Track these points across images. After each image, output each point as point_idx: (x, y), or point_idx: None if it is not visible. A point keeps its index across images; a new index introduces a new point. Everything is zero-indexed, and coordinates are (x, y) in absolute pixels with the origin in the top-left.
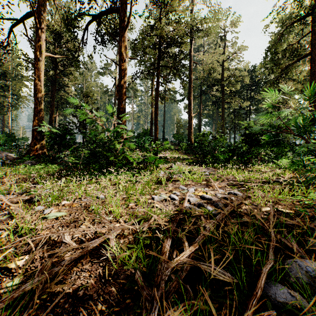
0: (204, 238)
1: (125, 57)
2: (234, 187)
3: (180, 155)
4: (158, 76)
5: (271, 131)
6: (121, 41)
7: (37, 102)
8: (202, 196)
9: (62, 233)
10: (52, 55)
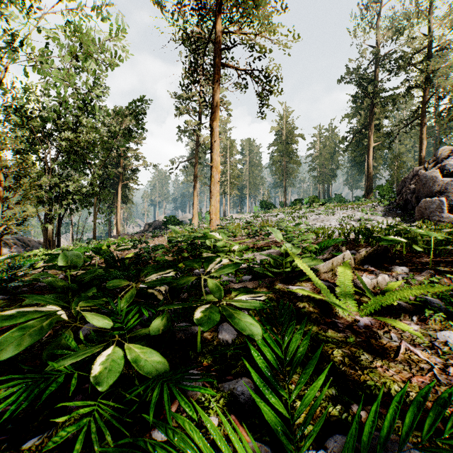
0: None
1: (423, 142)
2: None
3: None
4: None
5: None
6: (420, 134)
7: (368, 174)
8: None
9: None
10: (376, 144)
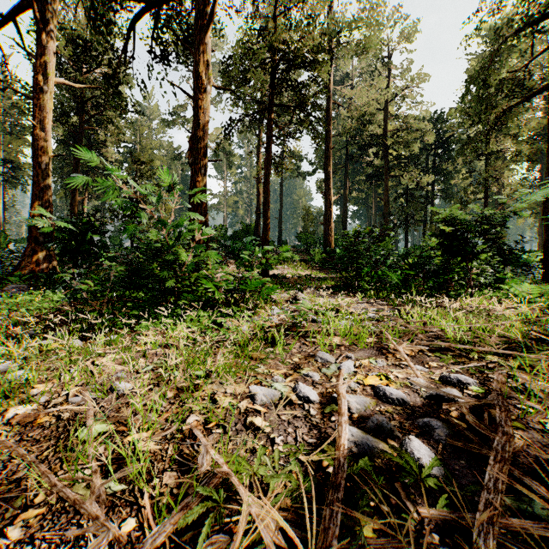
0: None
1: (205, 83)
2: (446, 358)
3: (310, 271)
4: (269, 123)
5: None
6: (197, 51)
7: (39, 171)
8: (380, 390)
9: None
10: (68, 83)
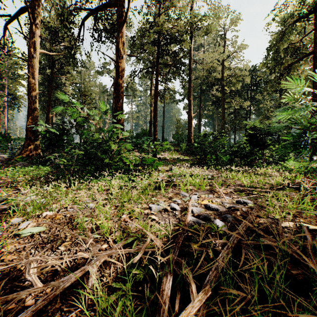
0: (219, 280)
1: (123, 53)
2: (242, 194)
3: (180, 156)
4: (157, 74)
5: (300, 128)
6: (118, 36)
7: (31, 101)
8: (207, 205)
9: (29, 262)
10: (47, 52)
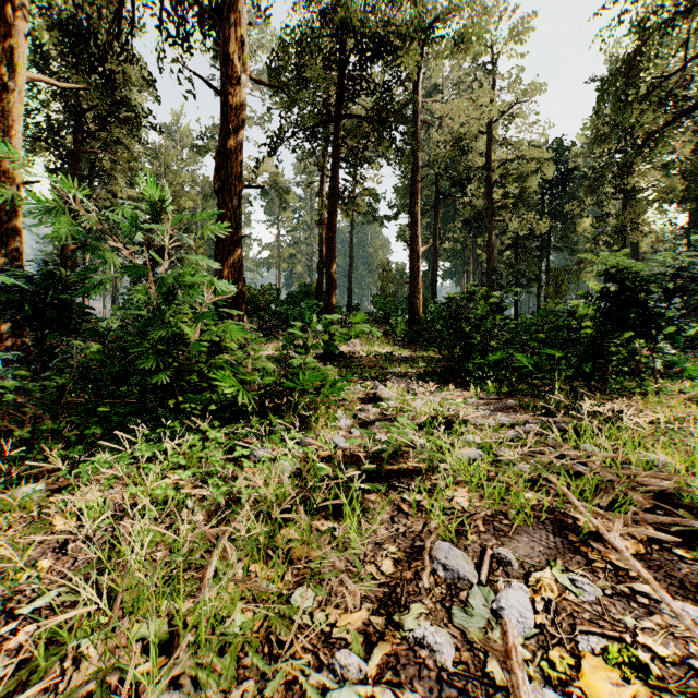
0: None
1: (240, 71)
2: None
3: (391, 347)
4: (335, 141)
5: None
6: (227, 23)
7: (3, 204)
8: None
9: None
10: (48, 80)
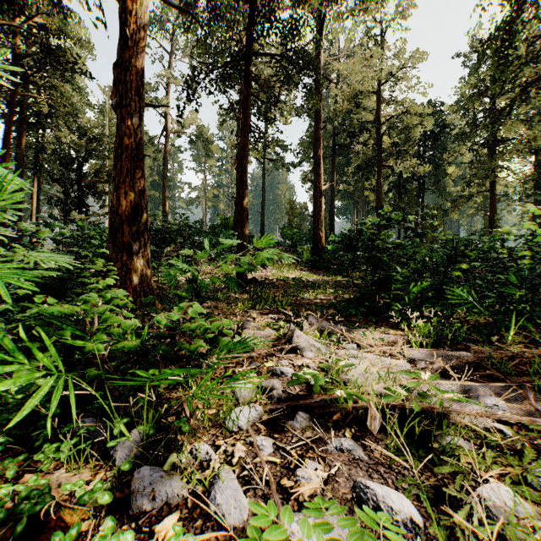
0: None
1: None
2: None
3: (298, 272)
4: (247, 77)
5: None
6: None
7: None
8: None
9: None
10: None
